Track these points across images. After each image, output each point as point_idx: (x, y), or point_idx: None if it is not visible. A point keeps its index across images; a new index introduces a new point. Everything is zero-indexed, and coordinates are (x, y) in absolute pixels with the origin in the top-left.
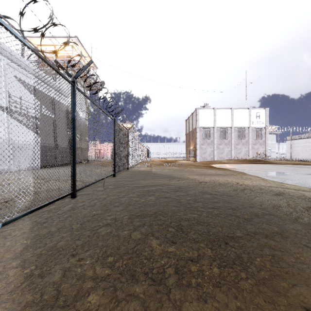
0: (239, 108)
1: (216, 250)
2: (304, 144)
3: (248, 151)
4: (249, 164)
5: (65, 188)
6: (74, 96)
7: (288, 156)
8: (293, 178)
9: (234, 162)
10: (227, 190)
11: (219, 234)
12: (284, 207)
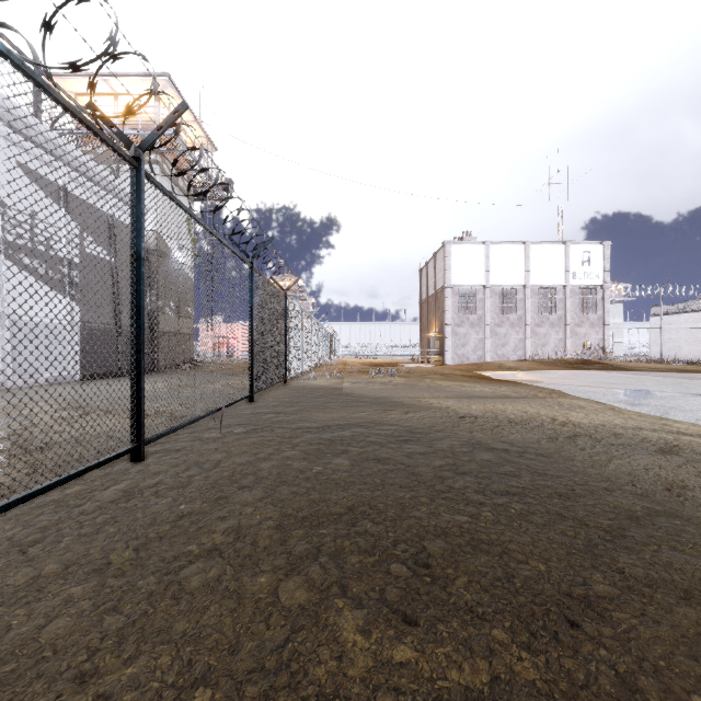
0: (543, 242)
1: (548, 653)
2: (692, 325)
3: (564, 341)
4: (567, 371)
5: (124, 432)
6: (139, 197)
7: (655, 352)
8: (684, 405)
9: (532, 365)
10: (533, 438)
11: (543, 590)
12: (697, 491)
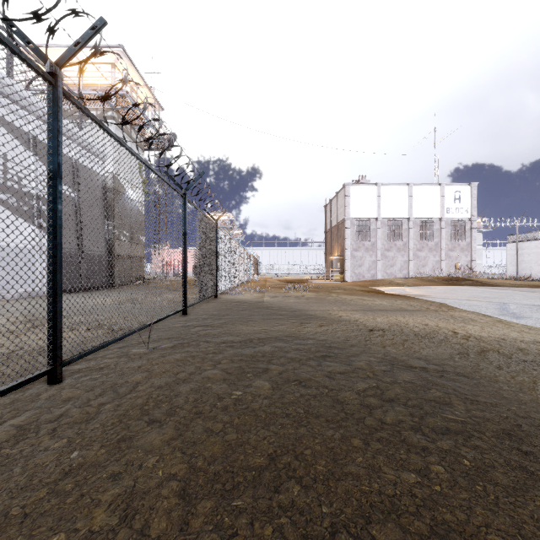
0: (423, 184)
1: None
2: None
3: (440, 262)
4: (445, 286)
5: None
6: (56, 114)
7: (511, 271)
8: None
9: (416, 282)
10: (445, 354)
11: None
12: None
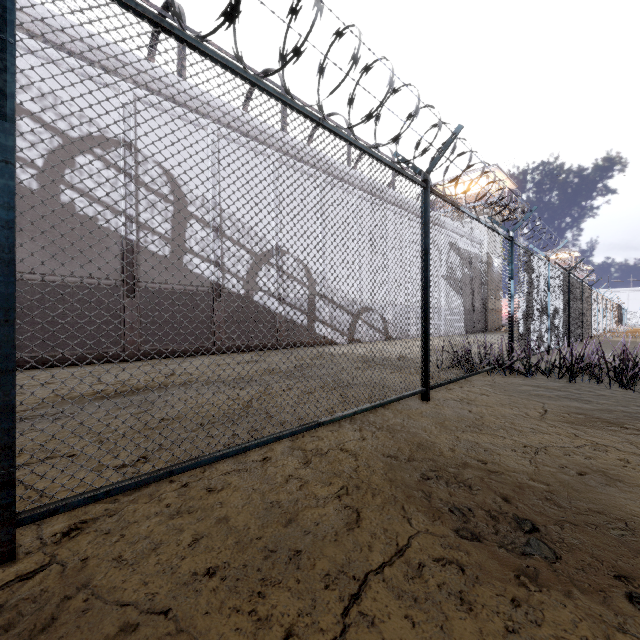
0: None
1: None
2: None
3: None
4: None
5: None
6: (569, 283)
7: None
8: None
9: None
10: None
11: None
12: None
